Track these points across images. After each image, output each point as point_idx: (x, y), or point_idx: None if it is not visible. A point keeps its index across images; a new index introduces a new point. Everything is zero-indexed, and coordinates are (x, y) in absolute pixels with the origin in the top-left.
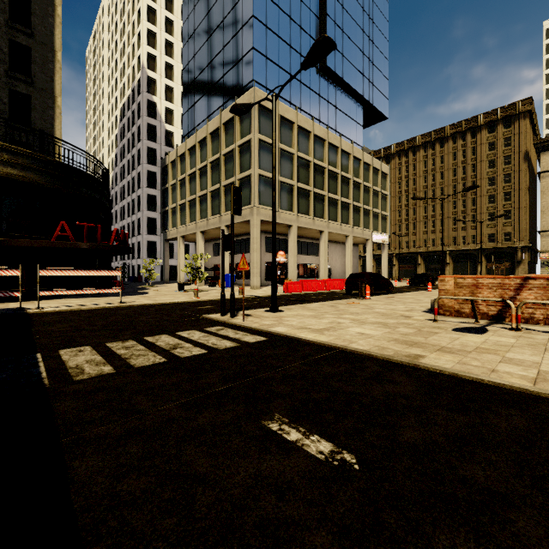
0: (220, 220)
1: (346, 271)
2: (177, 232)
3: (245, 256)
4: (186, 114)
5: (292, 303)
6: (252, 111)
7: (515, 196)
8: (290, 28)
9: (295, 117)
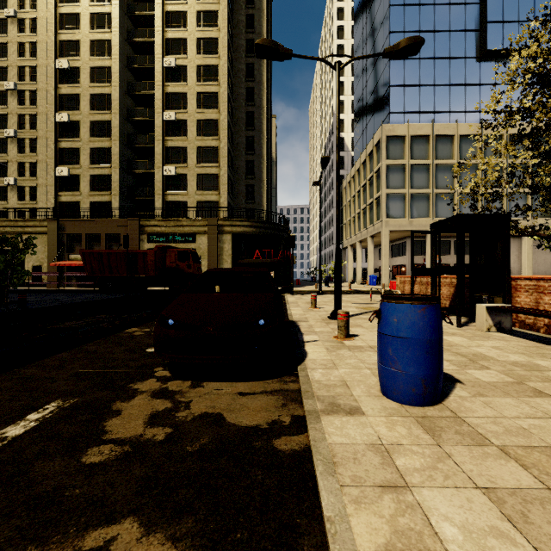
0: (366, 232)
1: (523, 271)
2: (347, 242)
3: (398, 259)
4: (355, 147)
5: (357, 294)
6: (381, 145)
7: None
8: (434, 42)
9: (430, 129)
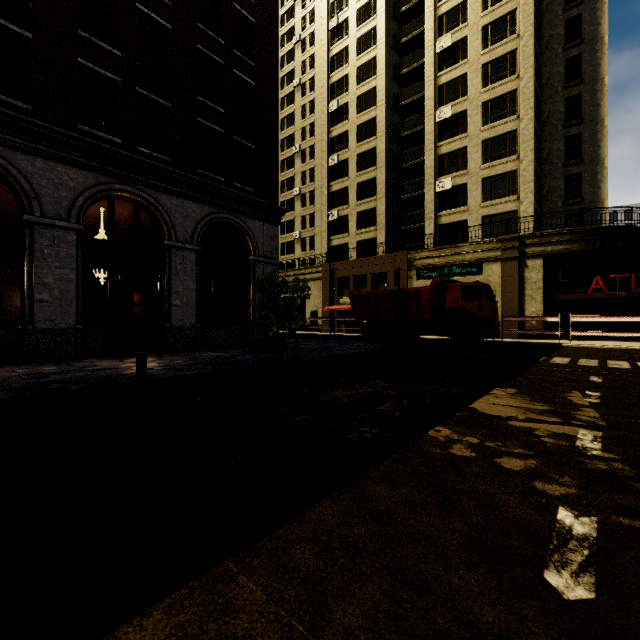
0: None
1: None
2: None
3: None
4: None
5: None
6: None
7: None
8: None
9: None
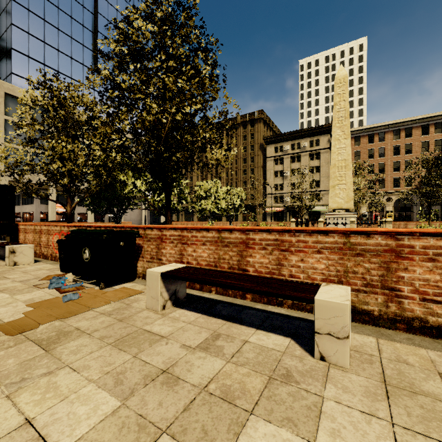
0: None
1: None
2: None
3: (27, 207)
4: None
5: None
6: None
7: (255, 171)
8: (59, 37)
9: None
